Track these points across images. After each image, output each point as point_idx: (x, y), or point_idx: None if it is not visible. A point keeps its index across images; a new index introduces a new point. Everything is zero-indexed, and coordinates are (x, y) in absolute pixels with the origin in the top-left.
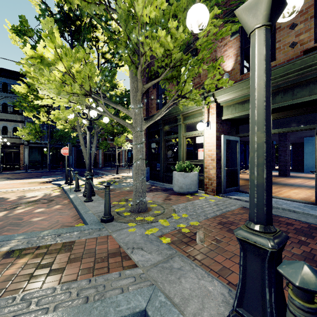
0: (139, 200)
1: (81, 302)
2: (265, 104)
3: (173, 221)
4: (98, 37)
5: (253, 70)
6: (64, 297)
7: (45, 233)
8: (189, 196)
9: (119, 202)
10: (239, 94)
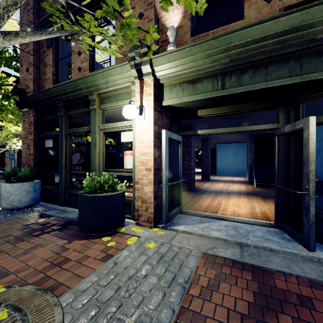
0: None
1: None
2: None
3: None
4: None
5: None
6: None
7: None
8: (109, 239)
9: None
10: (190, 66)
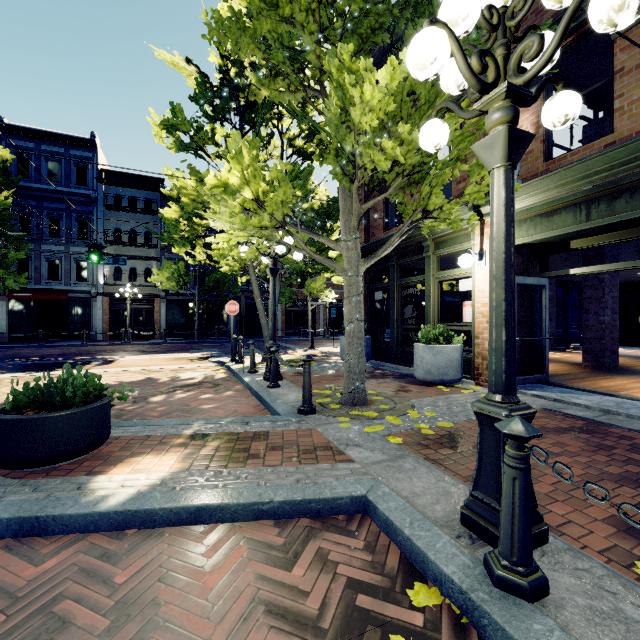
0: (354, 386)
1: (292, 482)
2: (504, 256)
3: (408, 420)
4: (283, 112)
5: (492, 215)
6: (272, 477)
7: (228, 420)
8: (444, 387)
9: (321, 391)
10: (541, 199)
